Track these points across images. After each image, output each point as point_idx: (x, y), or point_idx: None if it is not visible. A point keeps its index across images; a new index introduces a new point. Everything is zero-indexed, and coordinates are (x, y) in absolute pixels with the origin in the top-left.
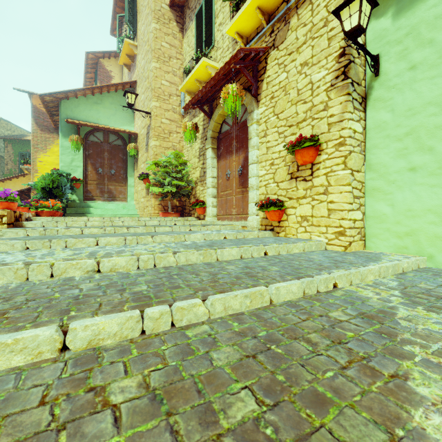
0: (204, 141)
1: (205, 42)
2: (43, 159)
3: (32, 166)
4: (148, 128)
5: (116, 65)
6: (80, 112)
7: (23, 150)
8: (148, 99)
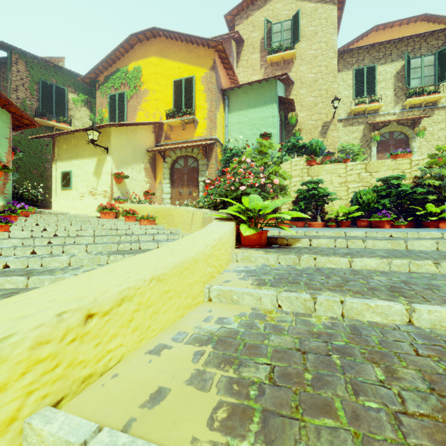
0: (364, 141)
1: (366, 89)
2: (218, 116)
3: (215, 121)
4: (327, 123)
5: (234, 49)
6: (279, 93)
7: (44, 77)
8: (326, 104)
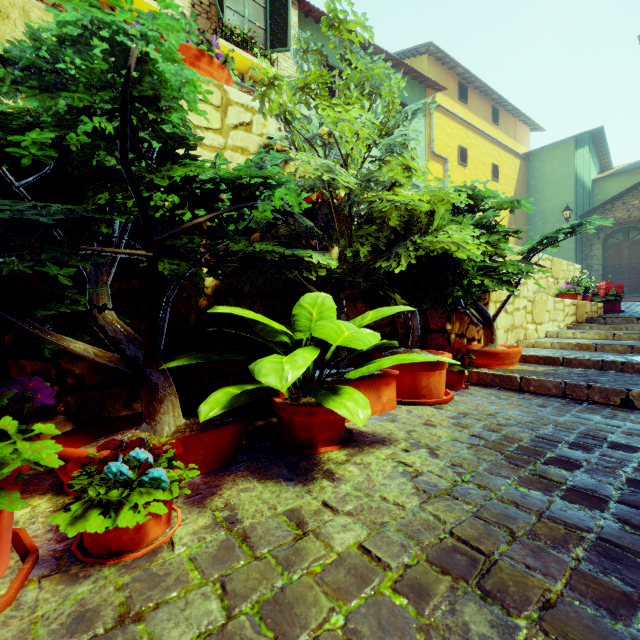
0: None
1: None
2: None
3: None
4: None
5: None
6: None
7: None
8: None
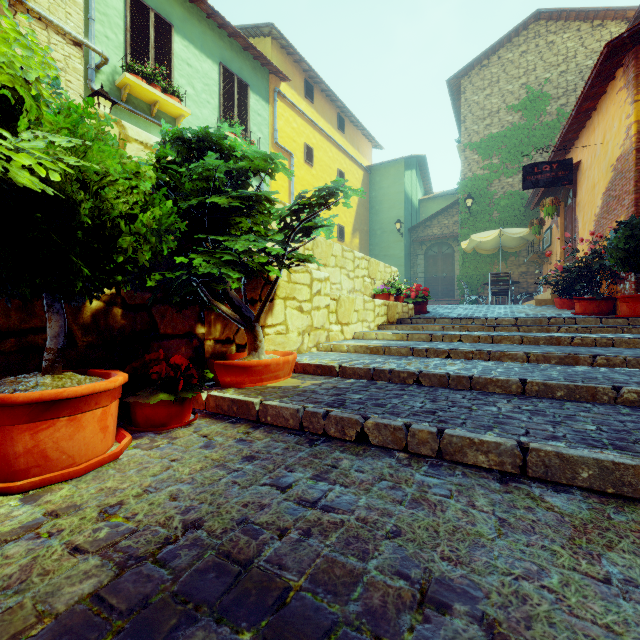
0: None
1: None
2: None
3: None
4: None
5: None
6: None
7: None
8: None
